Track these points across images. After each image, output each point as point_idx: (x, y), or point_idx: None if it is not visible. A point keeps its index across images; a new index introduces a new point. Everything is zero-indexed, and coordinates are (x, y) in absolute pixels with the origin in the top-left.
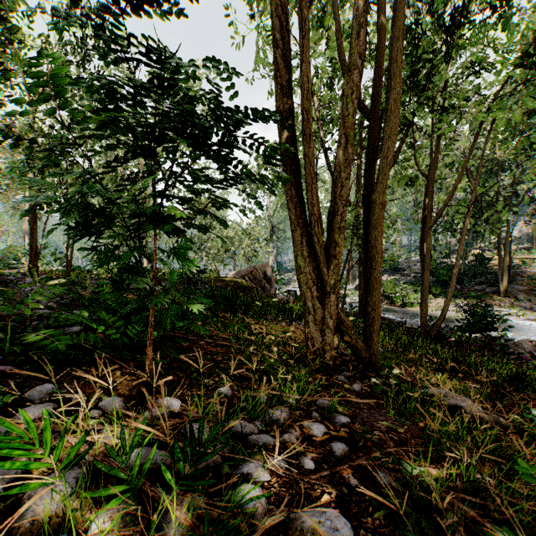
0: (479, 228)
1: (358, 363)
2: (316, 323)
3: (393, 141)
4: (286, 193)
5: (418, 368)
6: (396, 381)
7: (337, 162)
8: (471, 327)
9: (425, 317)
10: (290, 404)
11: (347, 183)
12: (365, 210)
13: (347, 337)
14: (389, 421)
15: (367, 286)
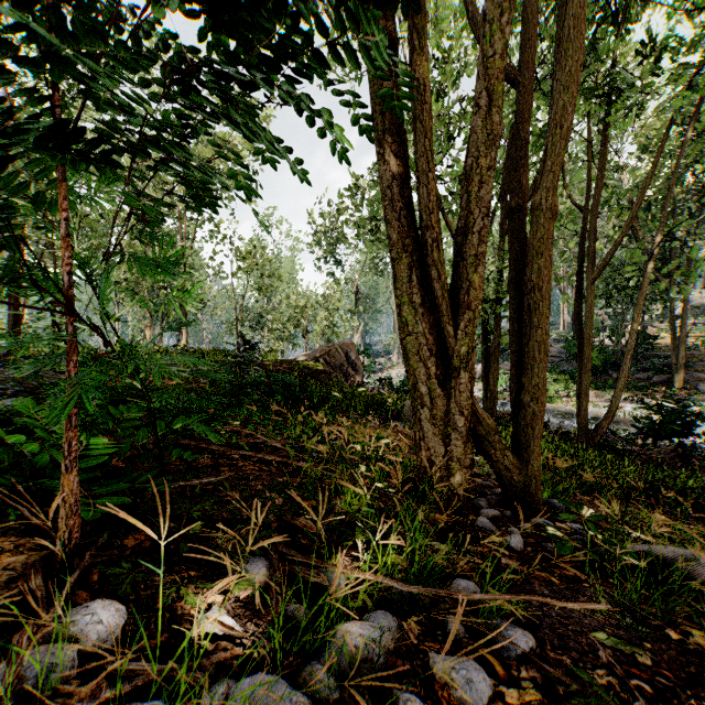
0: (660, 285)
1: (504, 490)
2: (435, 423)
3: (575, 92)
4: (382, 196)
5: (594, 497)
6: (595, 532)
7: (472, 142)
8: (656, 429)
9: (585, 415)
10: (396, 597)
11: (490, 177)
12: (515, 232)
13: (487, 446)
14: (607, 630)
15: (519, 359)
